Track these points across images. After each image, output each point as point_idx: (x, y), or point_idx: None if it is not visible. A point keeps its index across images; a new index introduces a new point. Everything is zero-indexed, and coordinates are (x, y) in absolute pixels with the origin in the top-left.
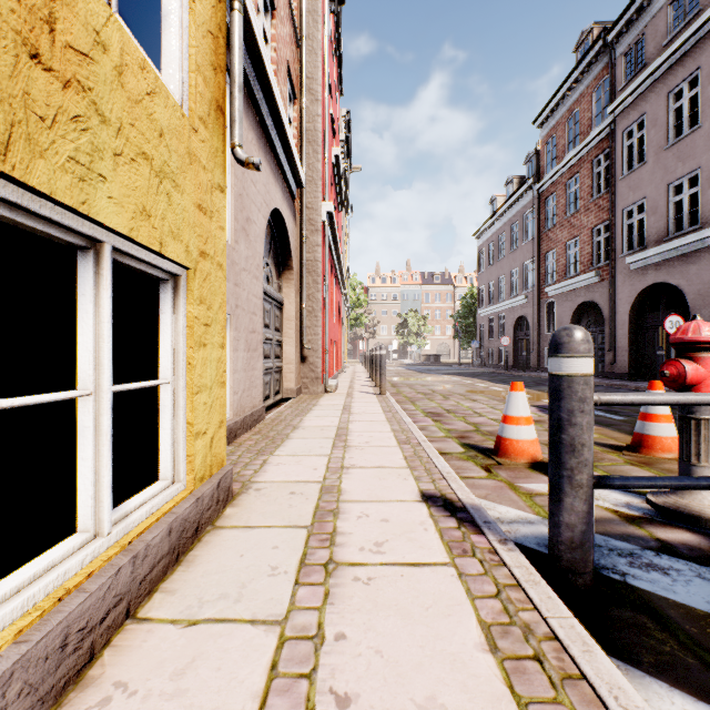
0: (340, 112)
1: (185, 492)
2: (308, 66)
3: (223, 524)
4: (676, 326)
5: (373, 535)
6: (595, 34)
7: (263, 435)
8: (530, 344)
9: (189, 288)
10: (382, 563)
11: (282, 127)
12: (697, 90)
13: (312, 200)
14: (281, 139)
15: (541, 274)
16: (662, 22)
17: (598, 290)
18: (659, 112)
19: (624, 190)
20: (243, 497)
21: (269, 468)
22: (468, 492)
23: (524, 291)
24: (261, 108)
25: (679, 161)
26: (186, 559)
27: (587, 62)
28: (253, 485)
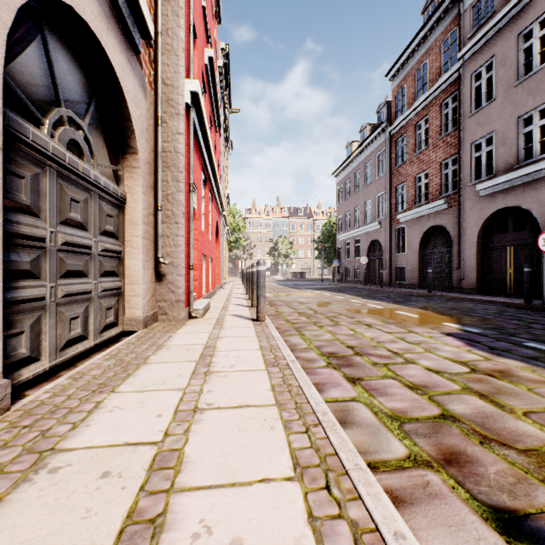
0: (218, 44)
1: None
2: None
3: None
4: None
5: None
6: None
7: None
8: (383, 263)
9: None
10: None
11: None
12: None
13: (171, 75)
14: None
15: (393, 204)
16: None
17: (446, 215)
18: (509, 53)
19: (472, 126)
20: None
21: None
22: None
23: (377, 218)
24: None
25: (530, 95)
26: None
27: (436, 18)
28: None
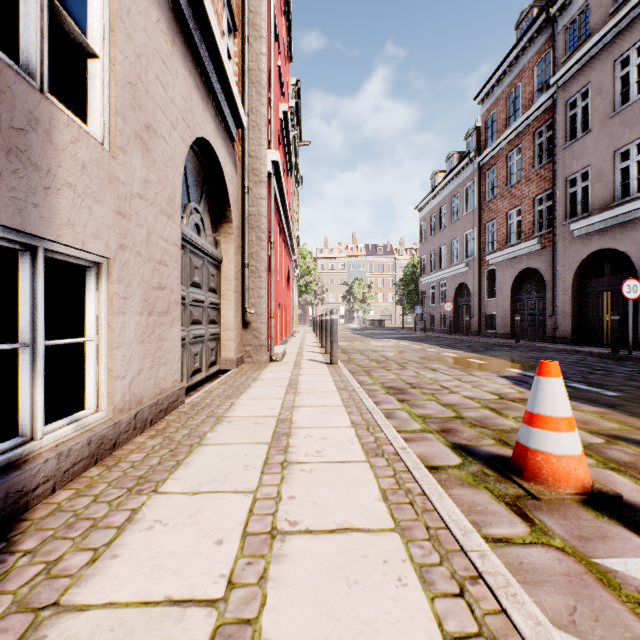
0: (289, 81)
1: None
2: None
3: None
4: (633, 290)
5: None
6: (535, 12)
7: (165, 438)
8: (471, 310)
9: None
10: None
11: (208, 28)
12: None
13: (255, 147)
14: (209, 49)
15: (482, 243)
16: None
17: (540, 257)
18: (604, 80)
19: (567, 159)
20: None
21: (127, 542)
22: None
23: (464, 259)
24: None
25: (626, 127)
26: None
27: (529, 37)
28: (52, 628)
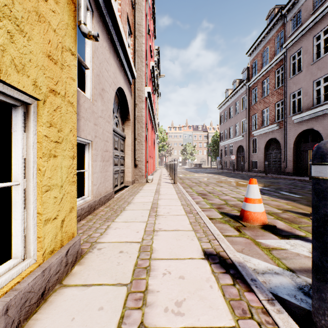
0: (154, 47)
1: (34, 265)
2: (138, 18)
3: (68, 282)
4: None
5: (174, 293)
6: (276, 11)
7: (110, 208)
8: (245, 158)
9: (39, 114)
10: (182, 327)
11: (123, 43)
12: (327, 35)
13: (140, 86)
14: (122, 50)
15: (250, 125)
16: (310, 3)
17: (278, 132)
18: (308, 46)
19: (290, 84)
20: (88, 256)
21: (109, 231)
22: (233, 250)
23: (241, 133)
24: (110, 30)
25: (318, 70)
26: (27, 324)
27: (272, 24)
28: (97, 245)
